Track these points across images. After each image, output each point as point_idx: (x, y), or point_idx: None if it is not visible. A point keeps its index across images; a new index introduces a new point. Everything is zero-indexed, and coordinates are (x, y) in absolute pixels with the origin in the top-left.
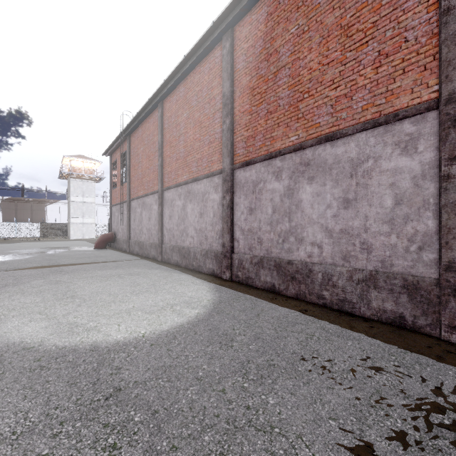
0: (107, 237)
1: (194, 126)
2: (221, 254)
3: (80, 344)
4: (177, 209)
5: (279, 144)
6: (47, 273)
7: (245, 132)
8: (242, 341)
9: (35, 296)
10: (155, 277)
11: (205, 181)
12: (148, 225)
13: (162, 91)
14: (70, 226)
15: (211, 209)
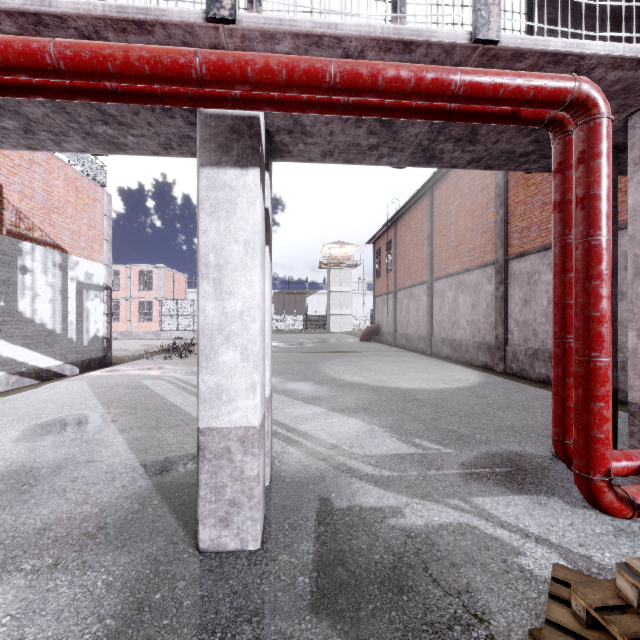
0: (371, 329)
1: (466, 215)
2: (495, 346)
3: (388, 386)
4: (447, 301)
5: None
6: (339, 356)
7: (519, 223)
8: (494, 398)
9: (345, 366)
10: (426, 365)
11: (478, 272)
12: (416, 317)
13: (432, 180)
14: (329, 318)
15: (484, 301)
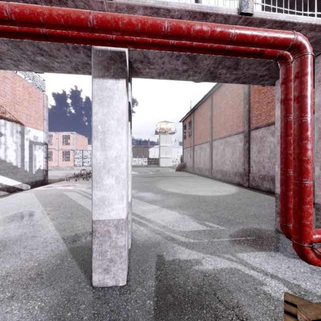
0: (181, 165)
1: (229, 108)
2: (243, 174)
3: (191, 194)
4: (219, 151)
5: (273, 118)
6: (165, 178)
7: (256, 112)
8: (244, 200)
9: (168, 184)
10: (209, 183)
11: (235, 136)
12: (204, 159)
13: (212, 90)
14: (160, 160)
15: (238, 151)
